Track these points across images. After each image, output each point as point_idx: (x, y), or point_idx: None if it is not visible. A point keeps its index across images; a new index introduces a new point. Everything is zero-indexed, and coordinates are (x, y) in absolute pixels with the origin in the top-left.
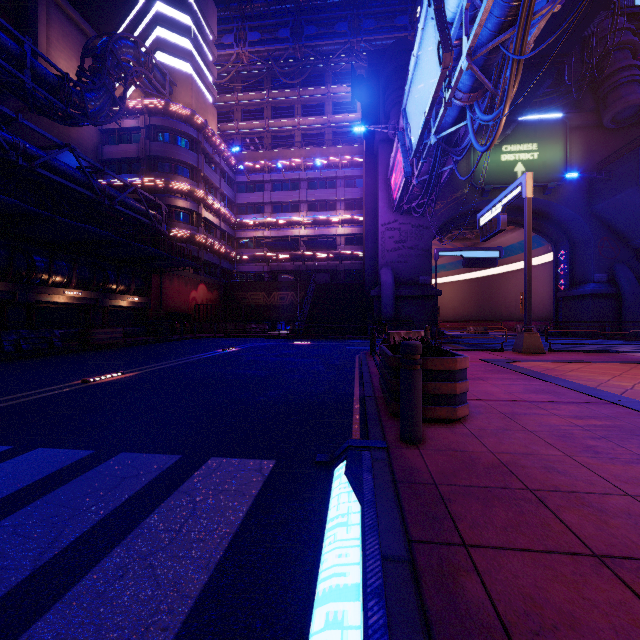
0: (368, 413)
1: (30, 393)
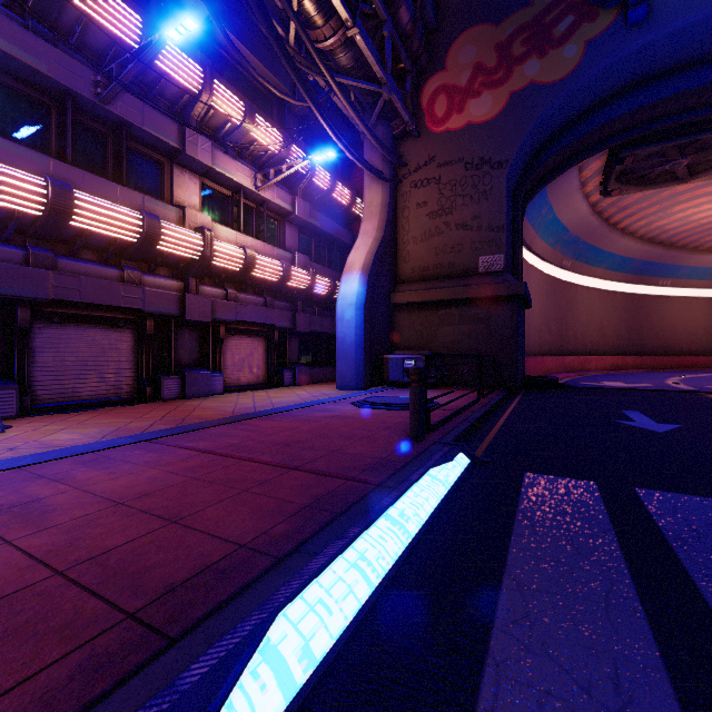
0: None
1: None
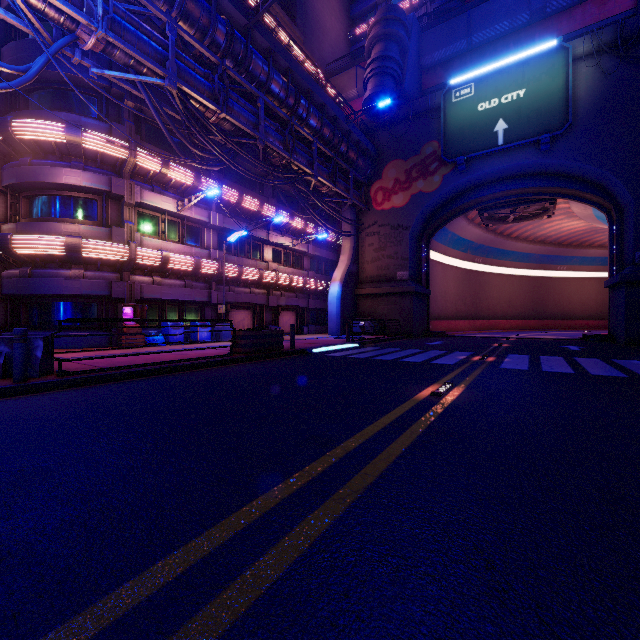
0: (286, 351)
1: (467, 378)
